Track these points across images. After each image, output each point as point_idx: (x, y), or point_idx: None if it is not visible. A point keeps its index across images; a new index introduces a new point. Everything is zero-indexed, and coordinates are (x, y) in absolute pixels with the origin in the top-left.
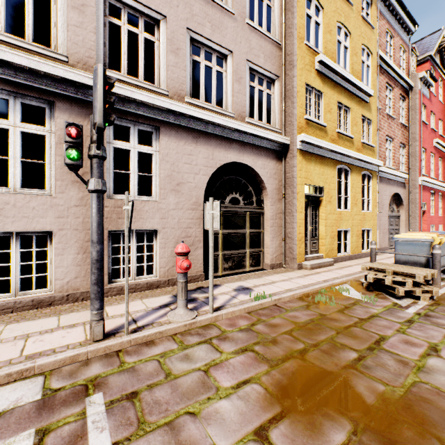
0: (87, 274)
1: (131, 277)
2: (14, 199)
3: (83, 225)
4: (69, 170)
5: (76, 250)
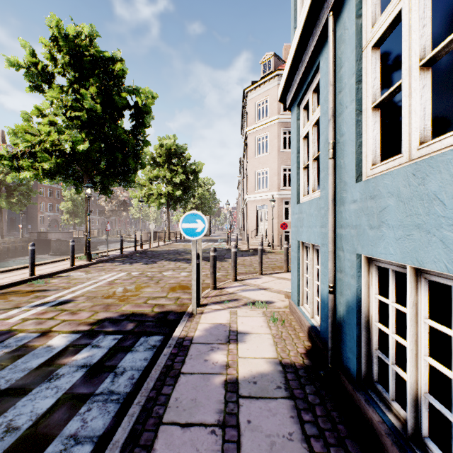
0: None
1: None
2: None
3: None
4: None
5: None
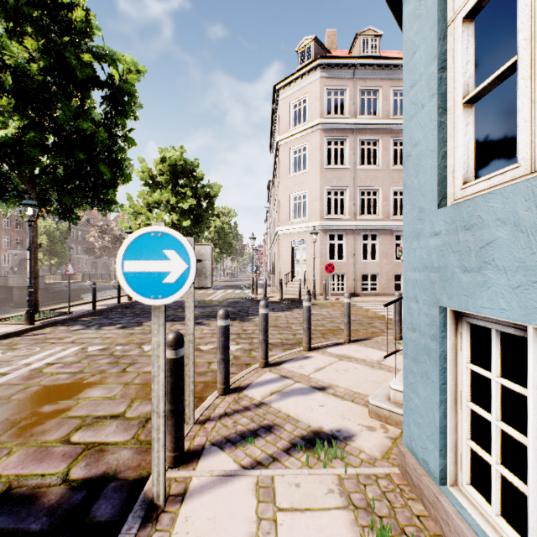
0: (388, 288)
1: (401, 291)
2: (370, 263)
3: (386, 271)
4: (383, 253)
5: (384, 279)
